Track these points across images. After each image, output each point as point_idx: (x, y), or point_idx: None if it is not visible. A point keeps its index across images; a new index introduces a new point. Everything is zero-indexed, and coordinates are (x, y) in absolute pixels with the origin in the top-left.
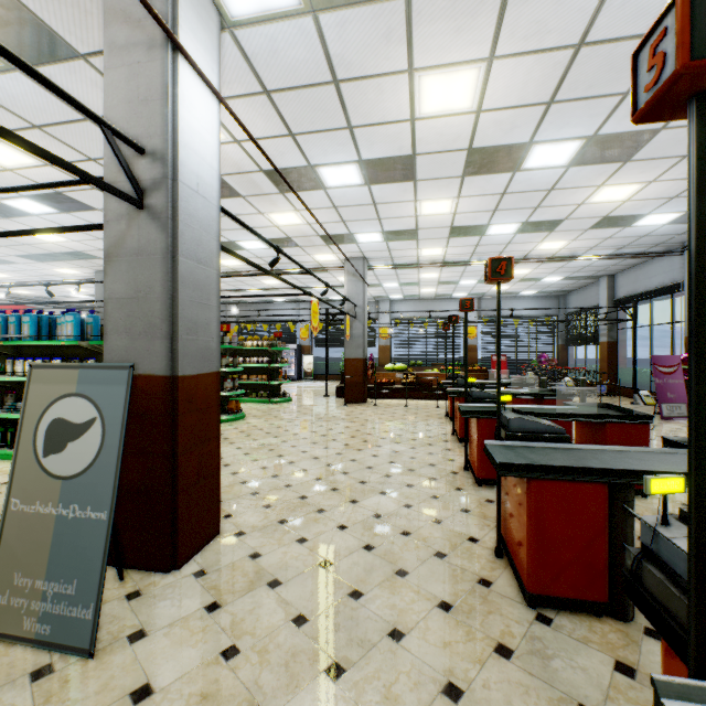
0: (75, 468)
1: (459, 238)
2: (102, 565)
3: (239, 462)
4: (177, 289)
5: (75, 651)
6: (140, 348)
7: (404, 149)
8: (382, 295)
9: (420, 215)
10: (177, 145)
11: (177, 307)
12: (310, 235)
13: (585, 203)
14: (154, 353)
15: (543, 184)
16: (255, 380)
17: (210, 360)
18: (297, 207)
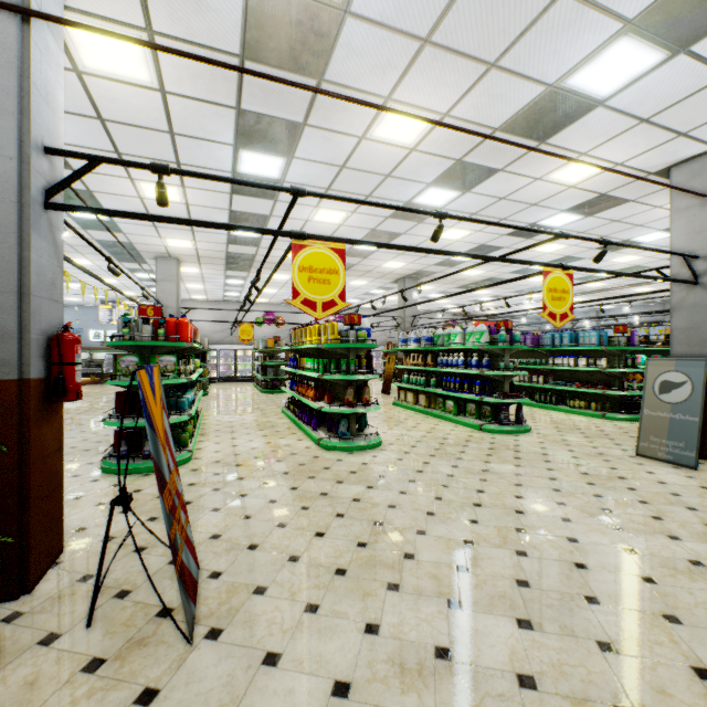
0: (676, 400)
1: None
2: (697, 438)
3: None
4: None
5: (686, 467)
6: (694, 351)
7: None
8: None
9: None
10: None
11: None
12: None
13: None
14: (704, 354)
15: None
16: None
17: None
18: None
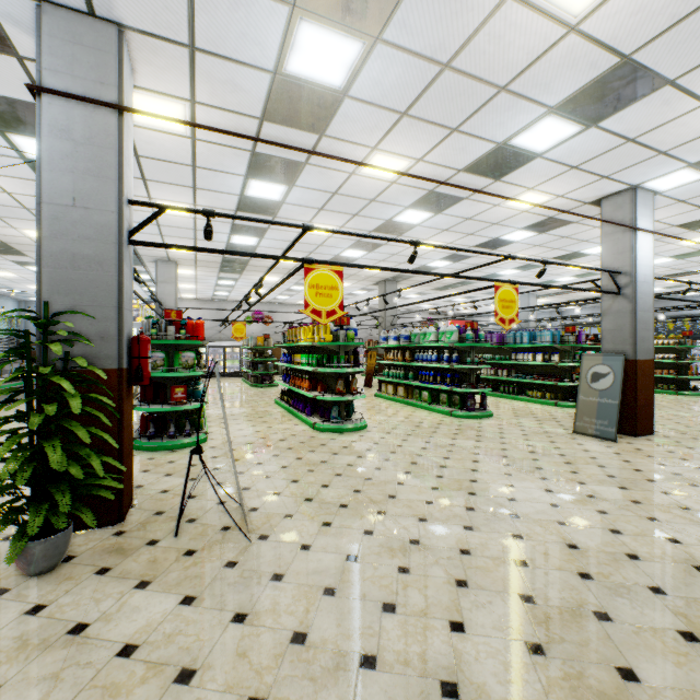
0: (603, 387)
1: None
2: (616, 417)
3: (656, 418)
4: (636, 325)
5: (608, 440)
6: (618, 348)
7: None
8: None
9: None
10: (636, 268)
11: (636, 332)
12: None
13: None
14: (625, 351)
15: None
16: (659, 373)
17: (649, 354)
18: None
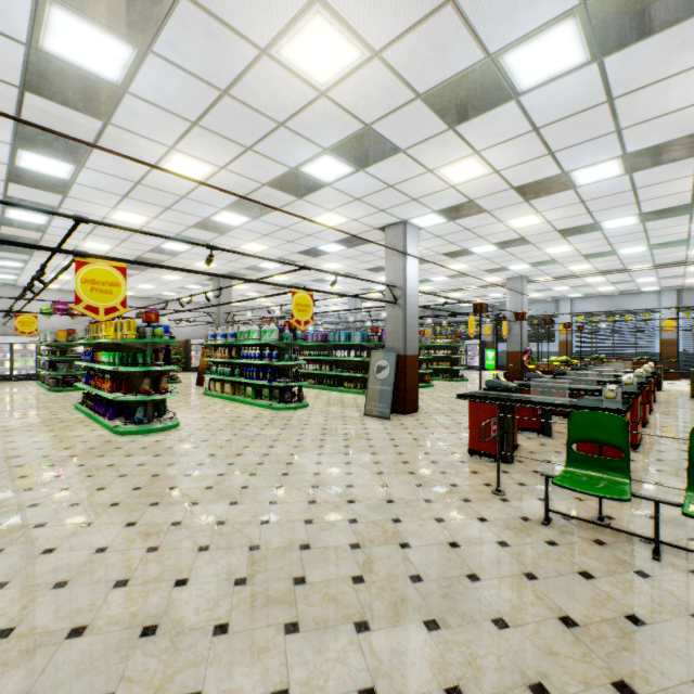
0: (384, 377)
1: (597, 259)
2: (391, 400)
3: (428, 400)
4: (406, 328)
5: (386, 419)
6: (396, 346)
7: (515, 237)
8: (558, 295)
9: (550, 254)
10: (406, 284)
11: (406, 334)
12: (475, 271)
13: (692, 230)
14: (400, 348)
15: (634, 230)
16: (441, 365)
17: (415, 350)
18: (462, 262)
